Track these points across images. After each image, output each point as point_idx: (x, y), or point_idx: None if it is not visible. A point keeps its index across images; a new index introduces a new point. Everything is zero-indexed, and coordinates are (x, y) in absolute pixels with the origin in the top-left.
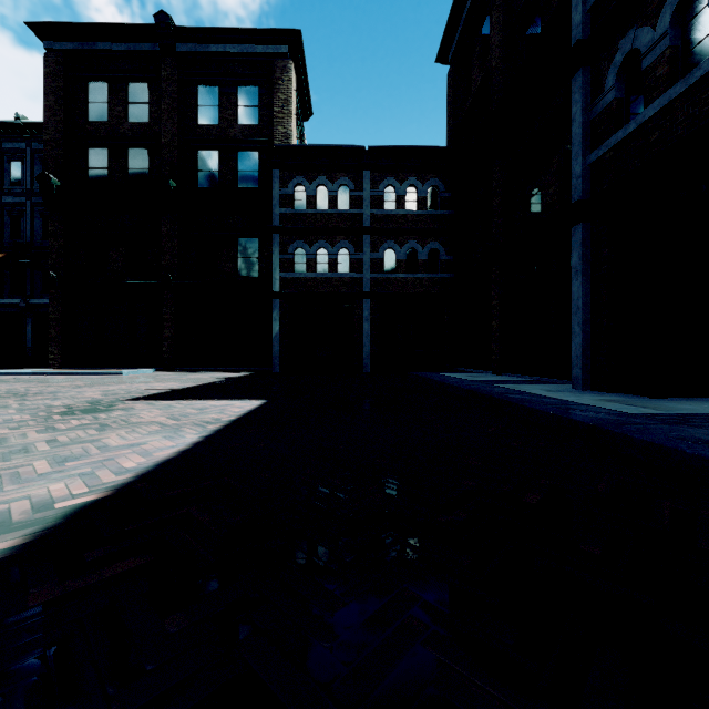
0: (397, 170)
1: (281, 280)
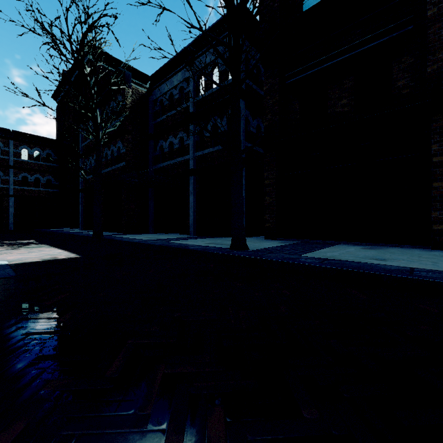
0: (29, 143)
1: None
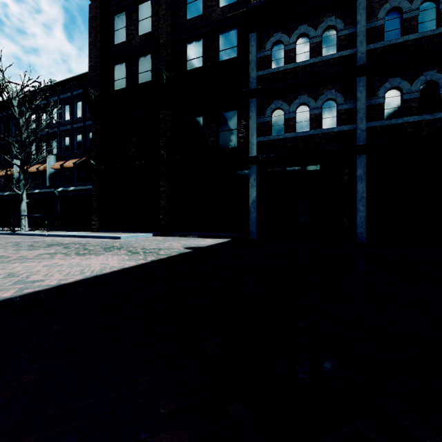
0: None
1: (258, 145)
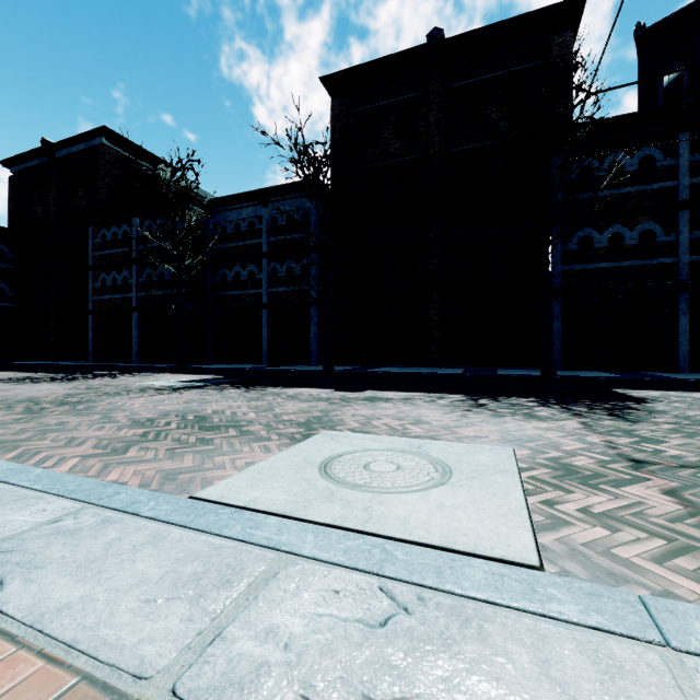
0: None
1: None
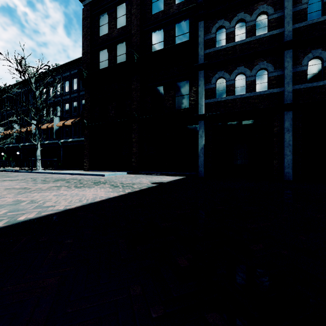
0: None
1: (206, 106)
